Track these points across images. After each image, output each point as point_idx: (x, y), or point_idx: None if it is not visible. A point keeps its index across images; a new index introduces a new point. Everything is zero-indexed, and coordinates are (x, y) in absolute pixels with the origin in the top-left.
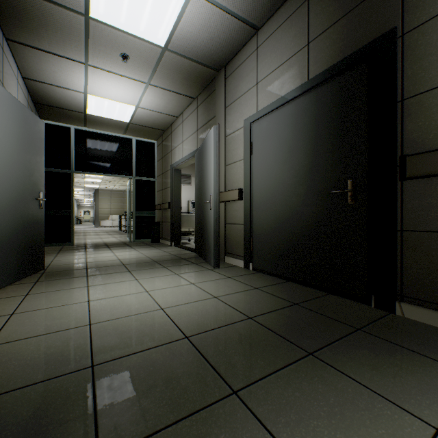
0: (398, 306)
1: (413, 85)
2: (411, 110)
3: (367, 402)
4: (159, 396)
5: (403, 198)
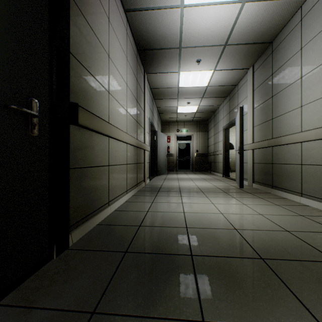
0: (71, 237)
1: (74, 48)
2: (74, 67)
3: (197, 235)
4: (321, 274)
5: (70, 139)
